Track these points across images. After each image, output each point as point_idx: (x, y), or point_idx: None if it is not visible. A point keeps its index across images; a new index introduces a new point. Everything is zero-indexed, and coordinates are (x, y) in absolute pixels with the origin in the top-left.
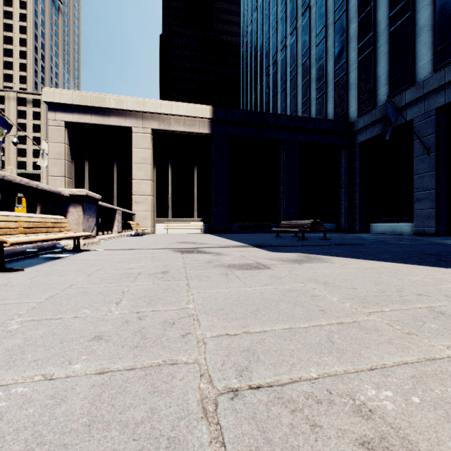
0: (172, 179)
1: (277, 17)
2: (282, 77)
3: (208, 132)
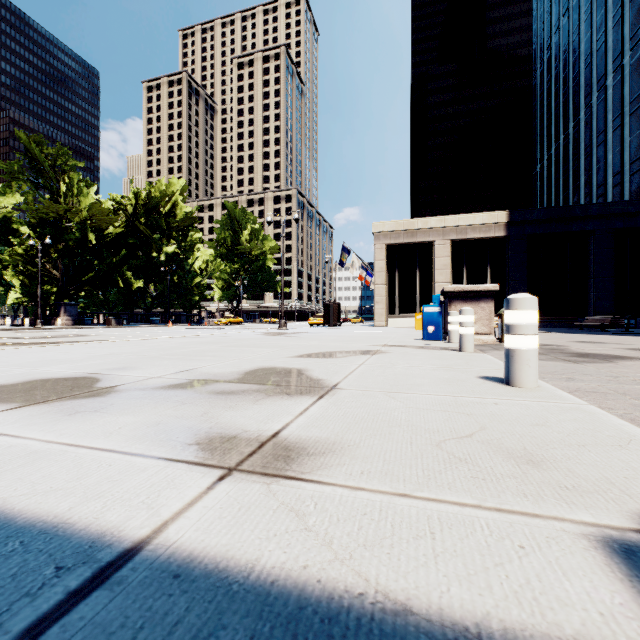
0: (466, 279)
1: (592, 46)
2: (600, 127)
3: (504, 234)
